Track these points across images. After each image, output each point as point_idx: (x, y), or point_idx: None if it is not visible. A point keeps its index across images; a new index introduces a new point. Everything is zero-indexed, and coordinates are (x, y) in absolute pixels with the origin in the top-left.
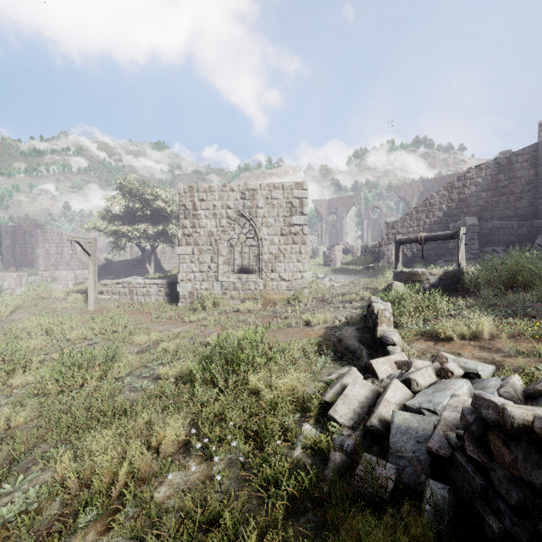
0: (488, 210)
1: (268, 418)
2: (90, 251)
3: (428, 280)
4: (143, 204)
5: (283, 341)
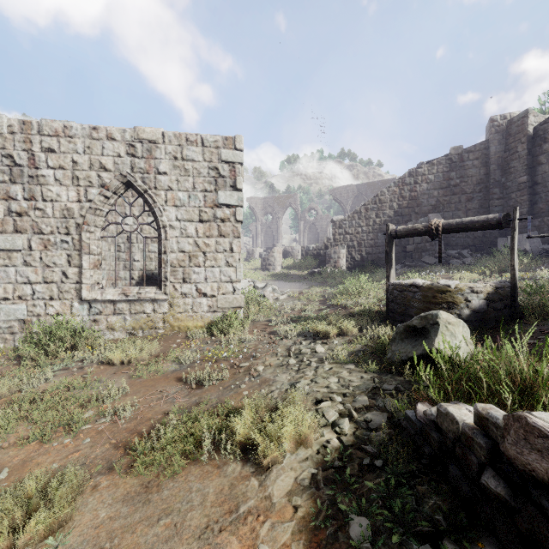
0: (439, 210)
1: None
2: None
3: (467, 302)
4: None
5: None
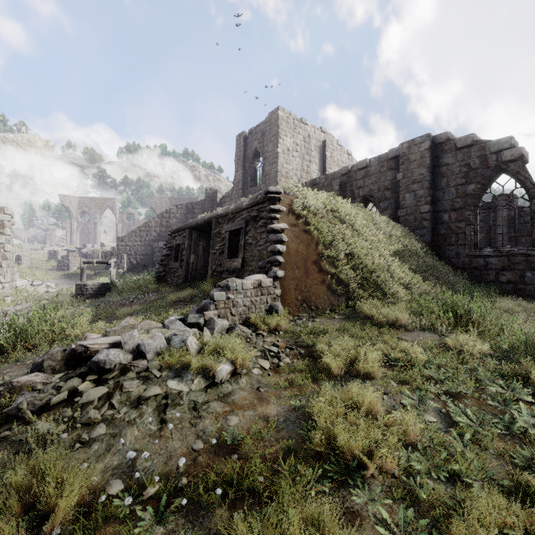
0: None
1: None
2: None
3: (92, 289)
4: None
5: None
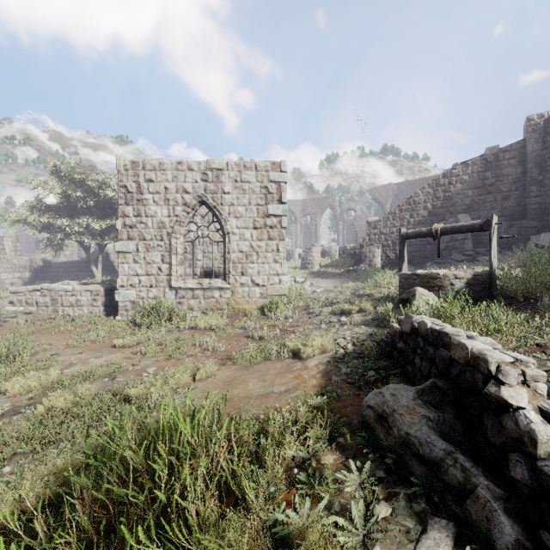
0: (474, 209)
1: None
2: None
3: (452, 285)
4: (86, 194)
5: (258, 396)
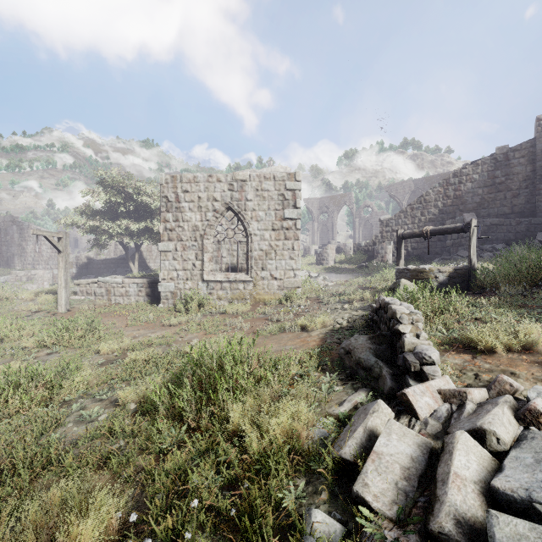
0: (484, 207)
1: (254, 492)
2: (60, 246)
3: (436, 278)
4: (126, 199)
5: (275, 351)
